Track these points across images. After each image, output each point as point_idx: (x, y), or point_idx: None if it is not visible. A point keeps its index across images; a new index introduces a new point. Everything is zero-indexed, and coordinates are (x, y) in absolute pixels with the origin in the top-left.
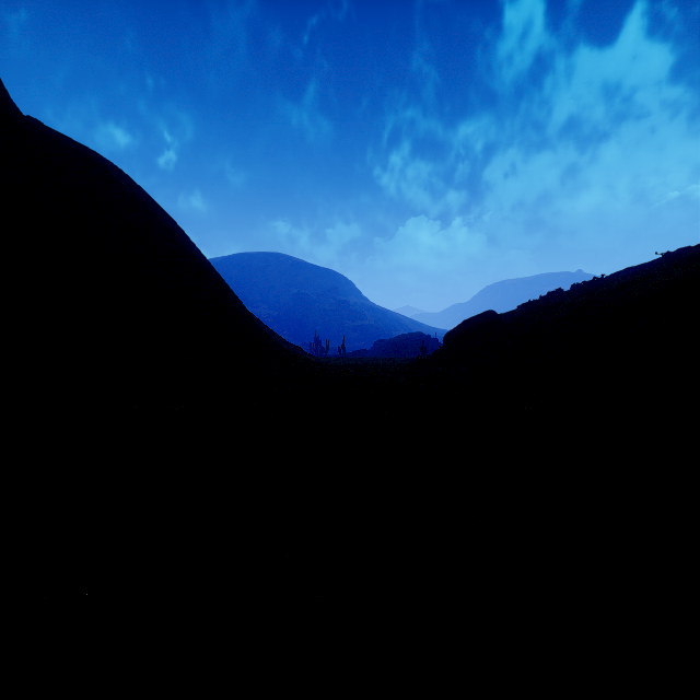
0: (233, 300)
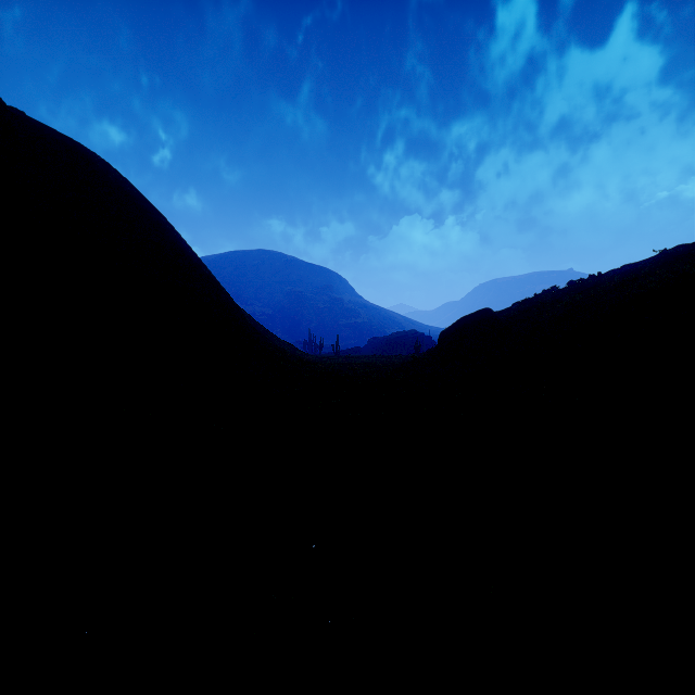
0: (224, 297)
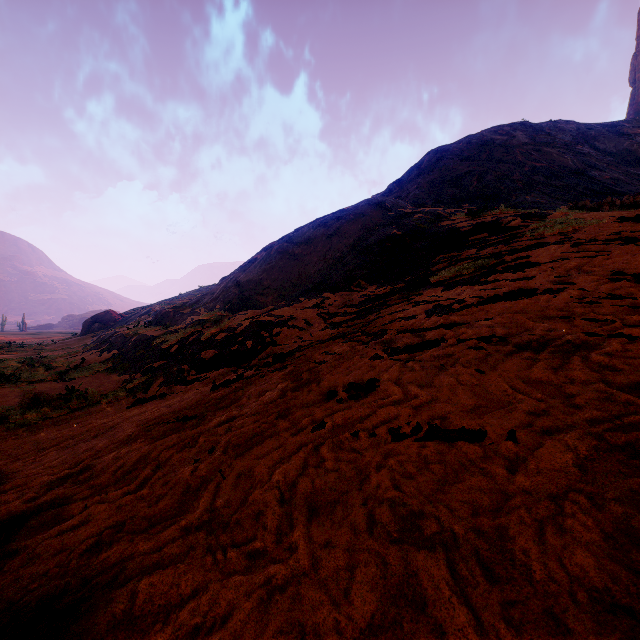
0: None
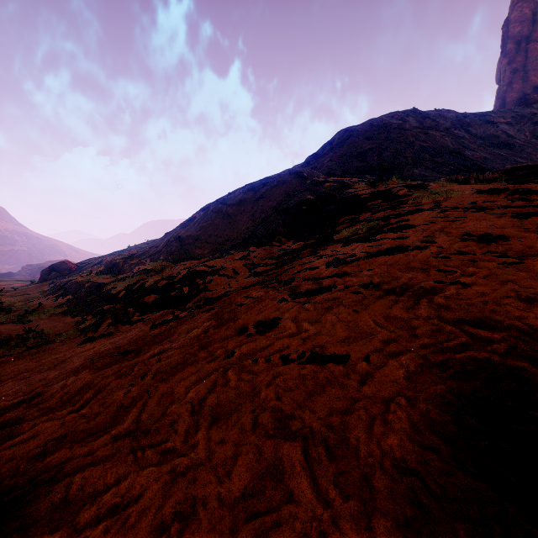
0: None
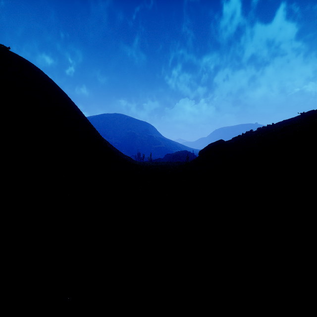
0: (96, 134)
